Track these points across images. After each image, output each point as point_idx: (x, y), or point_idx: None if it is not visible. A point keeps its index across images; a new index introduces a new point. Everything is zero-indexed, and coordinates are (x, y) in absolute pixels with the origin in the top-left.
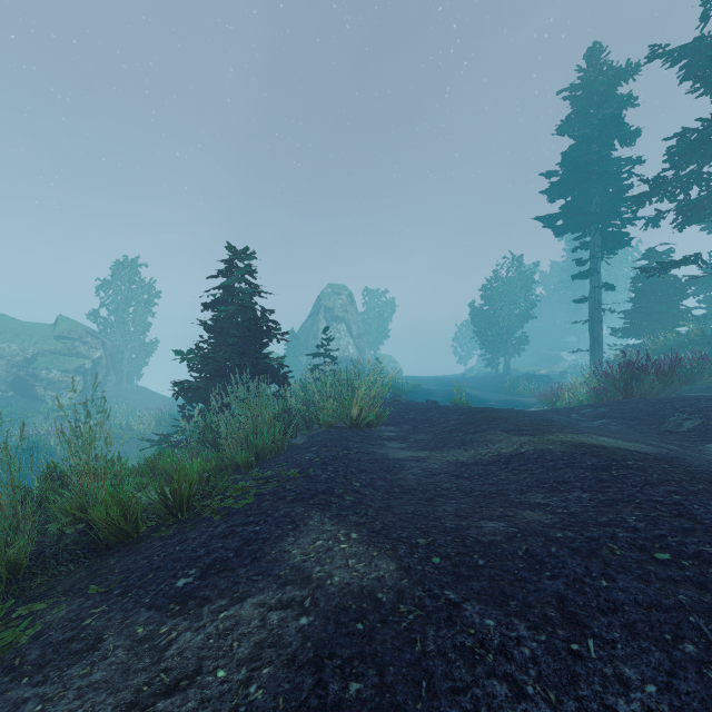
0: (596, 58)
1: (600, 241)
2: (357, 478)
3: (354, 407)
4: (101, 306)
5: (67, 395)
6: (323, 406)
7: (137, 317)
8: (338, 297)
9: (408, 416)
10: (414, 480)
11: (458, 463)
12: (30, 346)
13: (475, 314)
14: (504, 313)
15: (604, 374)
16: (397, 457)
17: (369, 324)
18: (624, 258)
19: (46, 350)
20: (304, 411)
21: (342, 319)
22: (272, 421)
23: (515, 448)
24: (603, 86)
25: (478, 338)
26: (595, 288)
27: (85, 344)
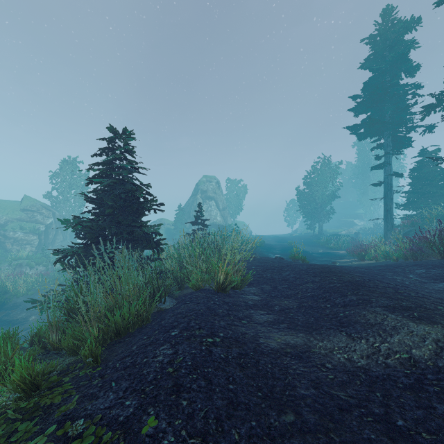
0: (389, 14)
1: (391, 143)
2: (225, 442)
3: (220, 273)
4: (53, 189)
5: (27, 249)
6: (192, 270)
7: (76, 196)
8: (210, 184)
9: (266, 275)
10: (315, 428)
11: (359, 371)
12: (3, 216)
13: (300, 194)
14: (319, 194)
15: (425, 238)
16: (271, 347)
17: (230, 201)
18: (395, 159)
19: (14, 219)
20: (177, 271)
21: (212, 198)
22: (135, 292)
23: (433, 350)
24: (394, 34)
25: (302, 210)
26: (388, 175)
27: (41, 214)
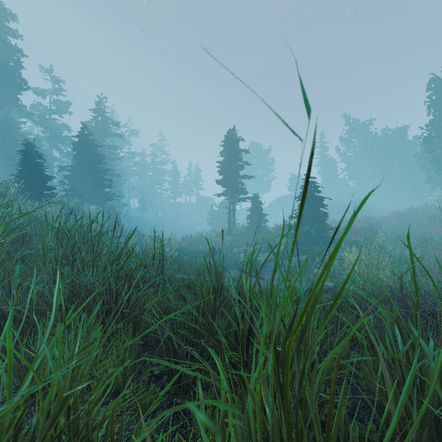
0: None
1: None
2: None
3: None
4: None
5: None
6: None
7: None
8: None
9: None
10: None
11: None
12: None
13: None
14: None
15: None
16: None
17: None
18: None
19: None
20: None
21: None
22: None
23: None
24: None
25: None
26: None
27: None
